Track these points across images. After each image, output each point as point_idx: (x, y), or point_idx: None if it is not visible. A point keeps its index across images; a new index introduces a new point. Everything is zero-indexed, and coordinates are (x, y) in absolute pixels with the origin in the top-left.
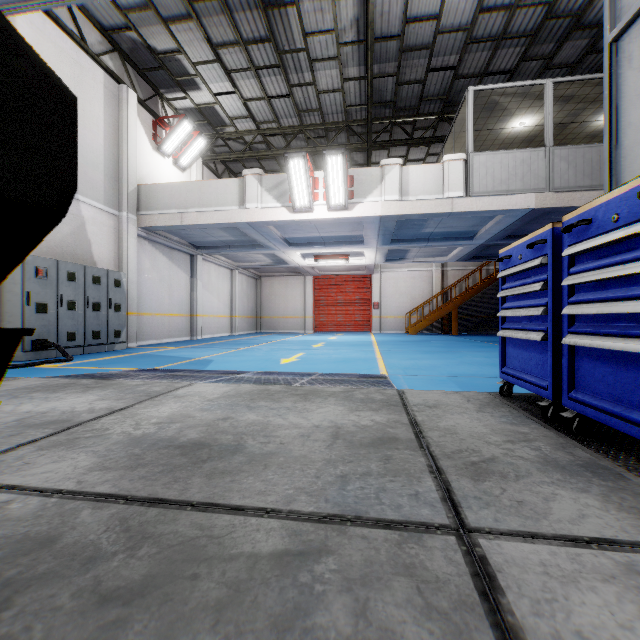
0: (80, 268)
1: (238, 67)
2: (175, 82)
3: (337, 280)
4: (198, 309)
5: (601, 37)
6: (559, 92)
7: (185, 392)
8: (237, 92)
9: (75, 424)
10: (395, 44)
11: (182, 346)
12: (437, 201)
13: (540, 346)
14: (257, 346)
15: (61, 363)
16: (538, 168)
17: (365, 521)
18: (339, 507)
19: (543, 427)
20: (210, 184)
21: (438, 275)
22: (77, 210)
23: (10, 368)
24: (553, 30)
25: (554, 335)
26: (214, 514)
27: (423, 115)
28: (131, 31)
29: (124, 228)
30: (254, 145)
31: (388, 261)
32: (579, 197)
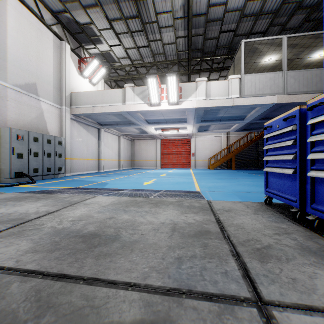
0: (40, 135)
1: (122, 31)
2: (90, 40)
3: (173, 141)
4: (102, 156)
5: (312, 13)
6: (290, 42)
7: (90, 201)
8: (121, 44)
9: (25, 221)
10: (203, 18)
11: (93, 175)
12: (225, 100)
13: (290, 177)
14: (131, 175)
15: (29, 184)
16: (279, 82)
17: (194, 294)
18: (177, 282)
19: (294, 224)
20: (107, 92)
21: (225, 139)
22: (39, 105)
23: (3, 187)
24: (286, 10)
25: (300, 171)
26: (97, 287)
27: (217, 56)
28: (67, 13)
29: (63, 114)
30: (130, 72)
31: (199, 131)
32: (300, 97)
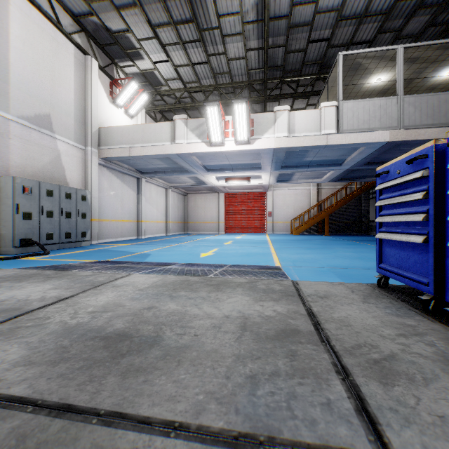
0: (56, 187)
1: (170, 42)
2: (125, 54)
3: (242, 196)
4: (142, 217)
5: (439, 14)
6: (407, 55)
7: (122, 282)
8: (170, 60)
9: (23, 312)
10: (284, 22)
11: (130, 243)
12: (316, 137)
13: (419, 247)
14: (184, 243)
15: (40, 256)
16: (392, 111)
17: (279, 444)
18: (250, 421)
19: (426, 319)
20: (150, 126)
21: (314, 192)
22: (54, 145)
23: (2, 260)
24: (402, 9)
25: (435, 238)
26: (118, 430)
27: (304, 75)
28: (93, 16)
29: (89, 158)
30: (182, 99)
31: (278, 182)
32: (423, 133)
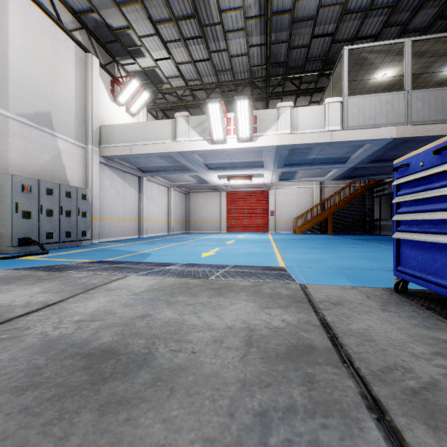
0: (56, 185)
1: (172, 39)
2: (127, 51)
3: (244, 195)
4: (144, 215)
5: None
6: (415, 49)
7: (117, 285)
8: (171, 58)
9: (2, 321)
10: (288, 17)
11: (131, 242)
12: (320, 133)
13: None
14: (185, 242)
15: (39, 255)
16: (399, 107)
17: None
18: None
19: None
20: (151, 124)
21: (317, 191)
22: (55, 143)
23: None
24: (410, 2)
25: None
26: None
27: (308, 72)
28: (94, 13)
29: (89, 157)
30: (184, 97)
31: (281, 180)
32: (432, 128)
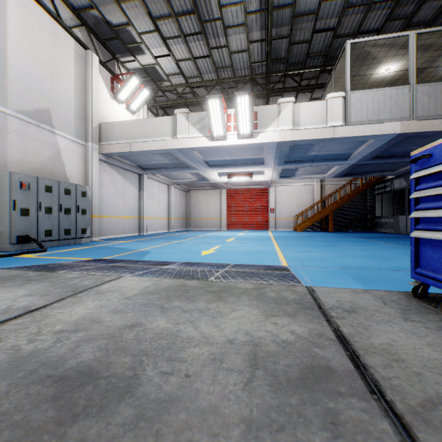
0: (55, 183)
1: (171, 35)
2: (126, 48)
3: (244, 192)
4: (144, 213)
5: None
6: (420, 42)
7: (109, 287)
8: (171, 55)
9: None
10: (289, 12)
11: (131, 240)
12: (322, 129)
13: None
14: (185, 240)
15: (37, 253)
16: (403, 101)
17: None
18: None
19: None
20: (151, 121)
21: (318, 188)
22: (54, 141)
23: None
24: None
25: None
26: None
27: (308, 68)
28: (93, 10)
29: (89, 154)
30: (184, 95)
31: (281, 178)
32: (437, 123)
